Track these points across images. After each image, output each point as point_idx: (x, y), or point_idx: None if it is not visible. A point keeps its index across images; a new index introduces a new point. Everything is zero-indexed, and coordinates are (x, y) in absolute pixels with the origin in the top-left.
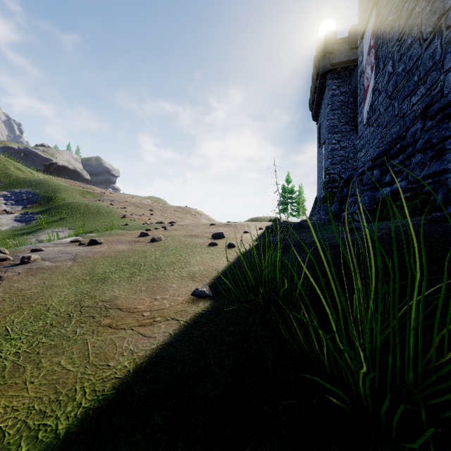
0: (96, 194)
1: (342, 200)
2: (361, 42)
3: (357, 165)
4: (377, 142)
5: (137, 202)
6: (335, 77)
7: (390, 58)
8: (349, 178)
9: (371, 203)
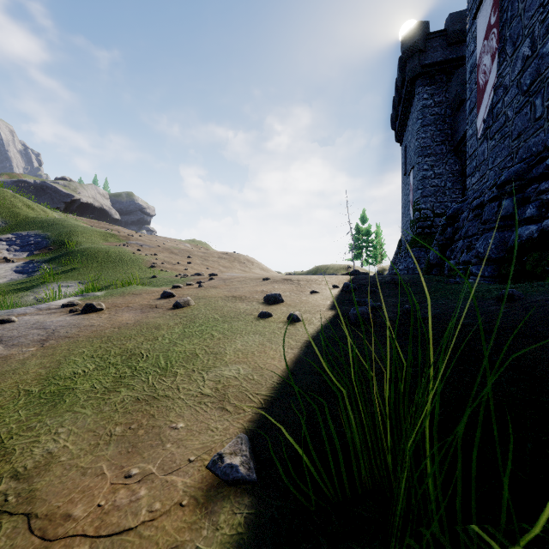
0: (121, 237)
1: (444, 244)
2: (472, 25)
3: (457, 198)
4: (501, 161)
5: (173, 247)
6: (428, 83)
7: (525, 35)
8: (454, 214)
9: (499, 248)
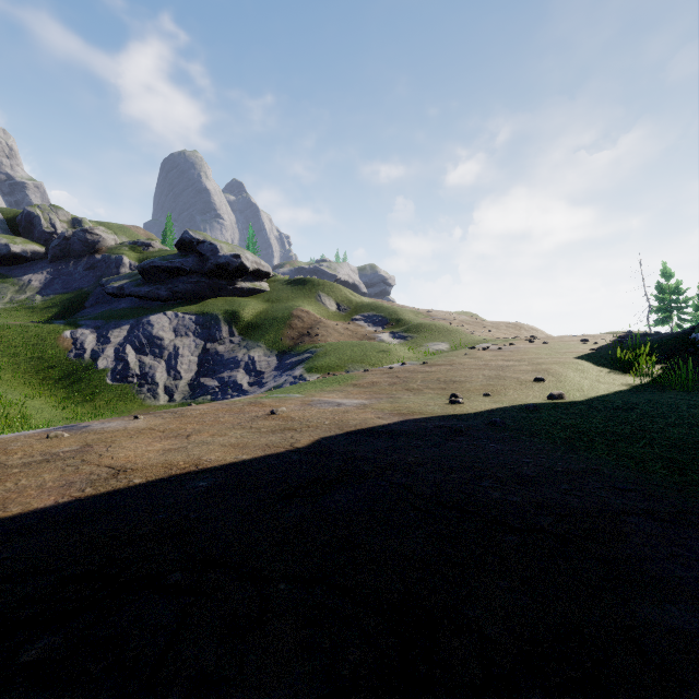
0: (424, 313)
1: None
2: None
3: None
4: None
5: (464, 320)
6: None
7: None
8: None
9: None
